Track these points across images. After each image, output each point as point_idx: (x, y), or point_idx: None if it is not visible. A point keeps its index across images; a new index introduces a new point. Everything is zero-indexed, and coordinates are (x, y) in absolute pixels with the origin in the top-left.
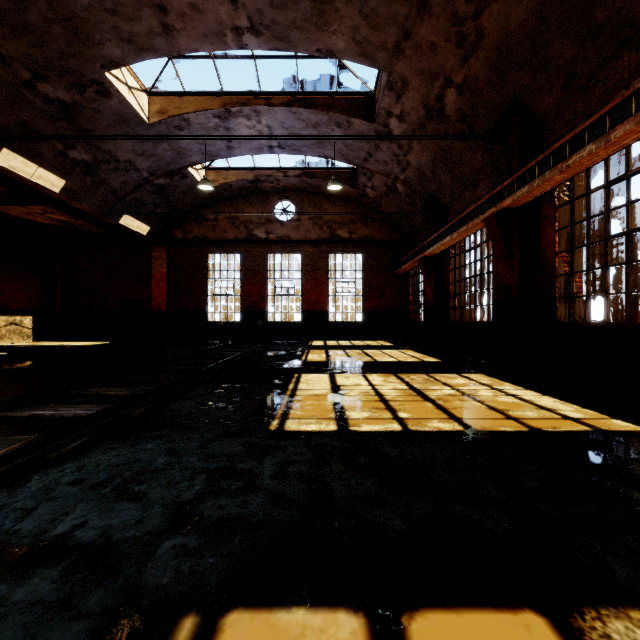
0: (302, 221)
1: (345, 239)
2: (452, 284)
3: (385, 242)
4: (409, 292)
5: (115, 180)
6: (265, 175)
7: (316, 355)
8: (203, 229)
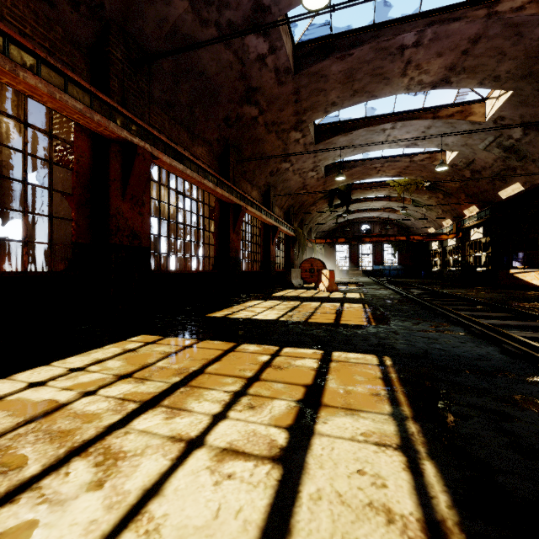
0: None
1: None
2: None
3: None
4: None
5: None
6: None
7: None
8: None
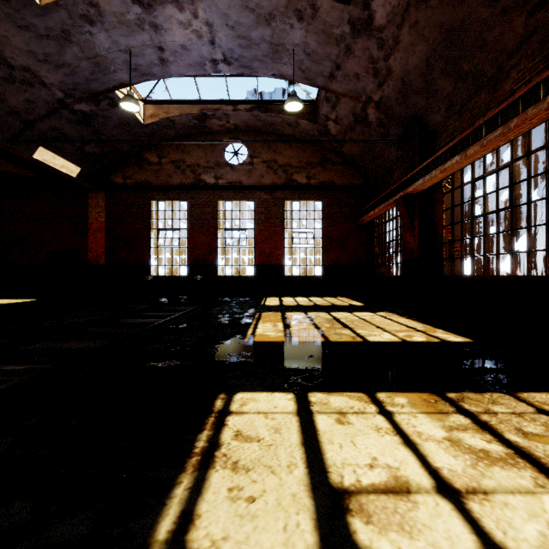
0: (255, 165)
1: (303, 185)
2: (446, 228)
3: (347, 188)
4: (374, 243)
5: (14, 96)
6: (212, 109)
7: (269, 325)
8: (145, 174)
